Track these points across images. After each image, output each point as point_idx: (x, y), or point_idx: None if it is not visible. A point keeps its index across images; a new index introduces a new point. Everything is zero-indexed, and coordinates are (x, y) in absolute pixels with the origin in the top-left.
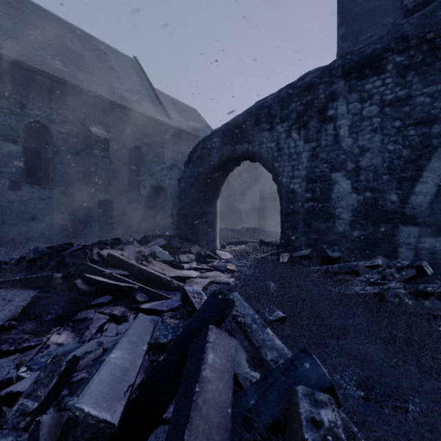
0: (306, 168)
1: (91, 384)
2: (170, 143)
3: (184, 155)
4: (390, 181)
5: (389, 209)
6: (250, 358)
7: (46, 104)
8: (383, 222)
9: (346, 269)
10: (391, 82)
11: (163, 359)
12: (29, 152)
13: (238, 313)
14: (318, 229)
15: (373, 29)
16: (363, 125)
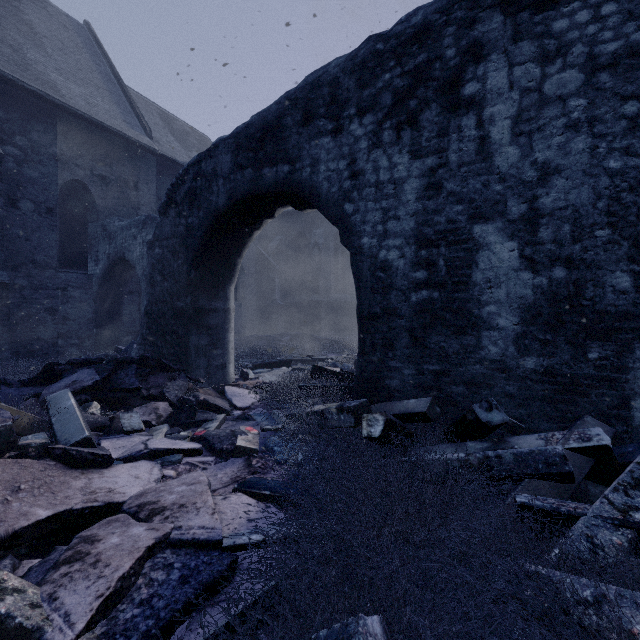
0: (416, 214)
1: None
2: (153, 183)
3: None
4: (613, 242)
5: (611, 308)
6: None
7: None
8: (596, 337)
9: (541, 465)
10: (616, 11)
11: None
12: None
13: None
14: (441, 350)
15: None
16: (545, 117)
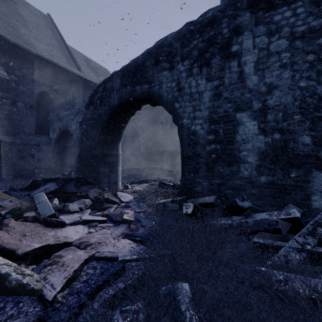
0: (209, 108)
1: None
2: (81, 93)
3: None
4: (302, 121)
5: (301, 153)
6: None
7: None
8: (294, 166)
9: (266, 225)
10: (303, 11)
11: None
12: None
13: None
14: (221, 173)
15: None
16: (270, 61)
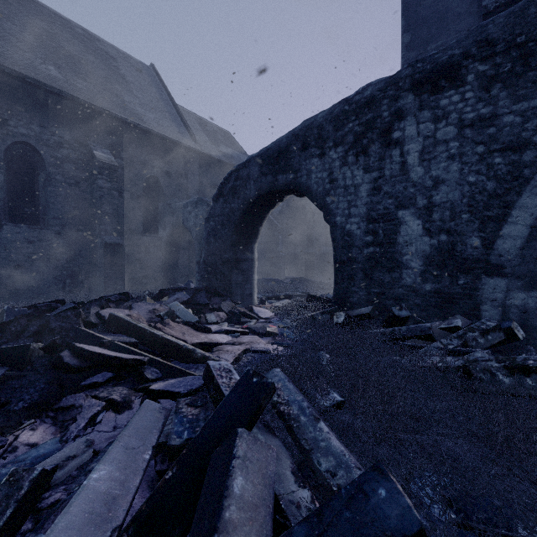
0: (366, 204)
1: (50, 534)
2: (196, 173)
3: (214, 188)
4: (471, 221)
5: (470, 257)
6: (297, 467)
7: (35, 120)
8: (462, 272)
9: (418, 332)
10: (472, 97)
11: (172, 476)
12: (13, 182)
13: (280, 400)
14: (380, 280)
15: (444, 37)
16: (437, 151)
